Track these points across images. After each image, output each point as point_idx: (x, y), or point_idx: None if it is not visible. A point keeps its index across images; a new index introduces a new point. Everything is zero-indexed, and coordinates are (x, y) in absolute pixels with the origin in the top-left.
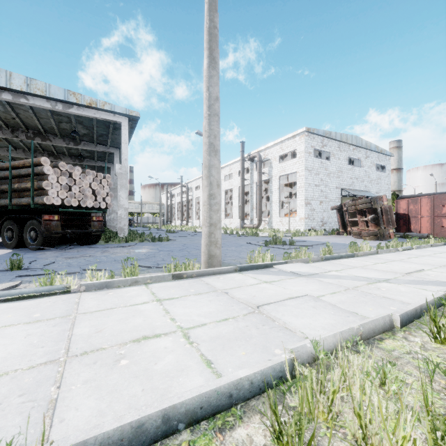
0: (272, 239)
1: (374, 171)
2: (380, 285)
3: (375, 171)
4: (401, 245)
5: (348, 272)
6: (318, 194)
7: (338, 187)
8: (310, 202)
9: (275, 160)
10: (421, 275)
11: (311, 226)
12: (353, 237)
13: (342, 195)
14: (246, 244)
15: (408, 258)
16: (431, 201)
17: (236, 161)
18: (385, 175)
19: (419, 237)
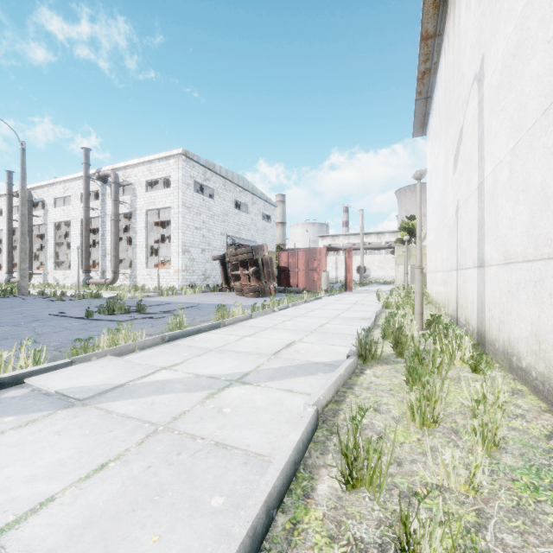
0: (107, 304)
1: (261, 220)
2: (228, 396)
3: (262, 220)
4: (279, 304)
5: (189, 368)
6: (200, 240)
7: (223, 233)
8: (189, 249)
9: (141, 186)
10: (290, 354)
11: (191, 281)
12: (235, 294)
13: (228, 243)
14: (49, 318)
15: (282, 321)
16: (306, 254)
17: (76, 177)
18: (270, 226)
19: (297, 291)
